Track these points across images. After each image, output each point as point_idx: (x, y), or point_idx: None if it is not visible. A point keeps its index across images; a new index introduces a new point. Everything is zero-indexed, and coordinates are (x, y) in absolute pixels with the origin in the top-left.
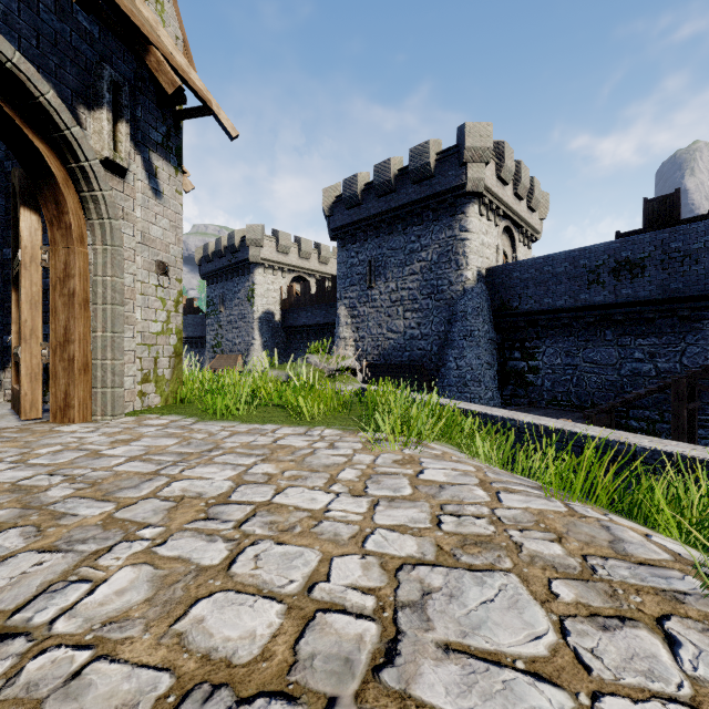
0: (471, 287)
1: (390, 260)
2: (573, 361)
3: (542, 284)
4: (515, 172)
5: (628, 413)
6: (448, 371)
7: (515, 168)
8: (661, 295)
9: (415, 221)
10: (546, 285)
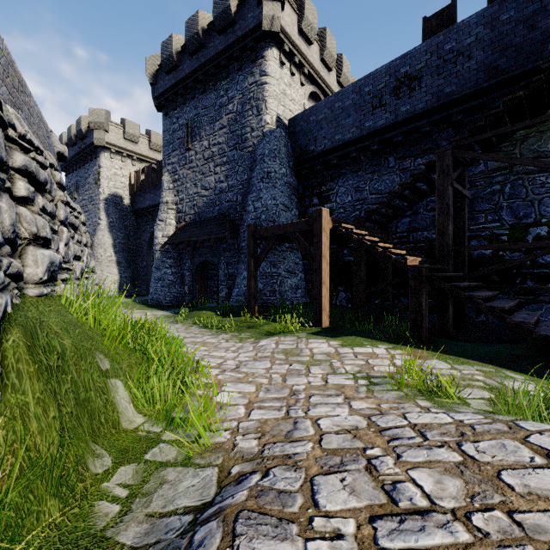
0: (270, 131)
1: (203, 119)
2: (361, 196)
3: (333, 121)
4: (322, 38)
5: (408, 238)
6: (247, 215)
7: (322, 35)
8: (437, 102)
9: (224, 75)
10: (337, 121)
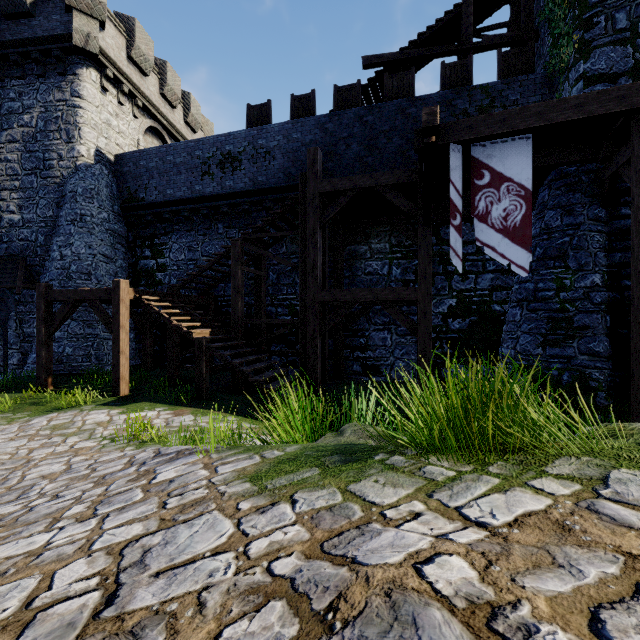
0: (85, 165)
1: None
2: (194, 256)
3: (165, 174)
4: (162, 71)
5: None
6: (51, 263)
7: (162, 68)
8: (252, 187)
9: (16, 72)
10: (169, 175)
